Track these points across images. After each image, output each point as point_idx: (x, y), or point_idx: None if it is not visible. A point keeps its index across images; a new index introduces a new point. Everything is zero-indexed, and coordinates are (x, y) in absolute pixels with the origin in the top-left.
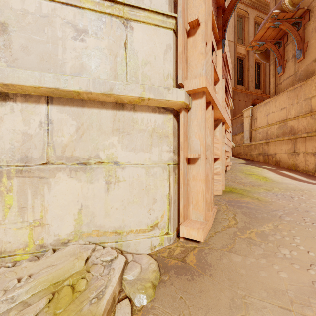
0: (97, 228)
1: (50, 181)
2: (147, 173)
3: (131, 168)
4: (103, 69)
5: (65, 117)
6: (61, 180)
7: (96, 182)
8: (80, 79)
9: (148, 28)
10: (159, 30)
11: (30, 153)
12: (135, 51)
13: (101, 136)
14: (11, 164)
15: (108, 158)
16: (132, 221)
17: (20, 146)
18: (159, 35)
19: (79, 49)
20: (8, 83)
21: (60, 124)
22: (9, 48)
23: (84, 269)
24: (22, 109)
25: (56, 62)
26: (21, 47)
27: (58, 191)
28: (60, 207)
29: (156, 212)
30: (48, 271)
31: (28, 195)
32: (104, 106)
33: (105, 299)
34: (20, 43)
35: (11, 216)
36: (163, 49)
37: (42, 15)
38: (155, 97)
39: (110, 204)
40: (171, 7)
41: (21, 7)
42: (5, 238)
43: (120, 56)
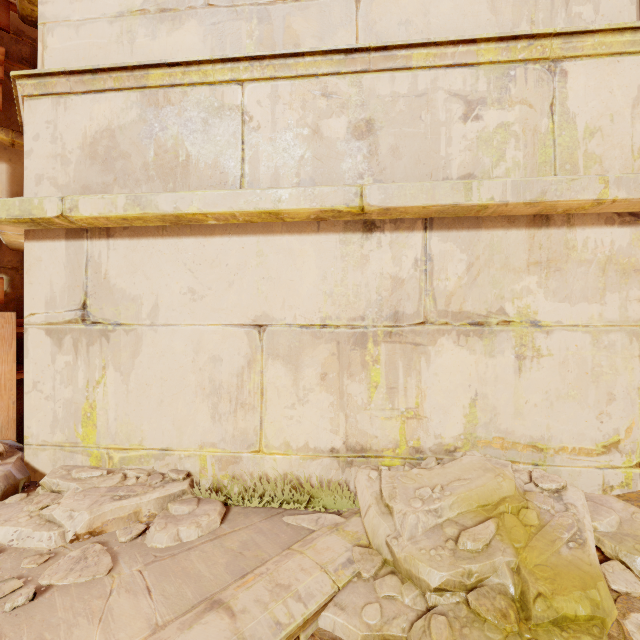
0: (501, 435)
1: (428, 350)
2: (595, 343)
3: (562, 332)
4: (511, 159)
5: (450, 248)
6: (445, 350)
7: (499, 355)
8: (491, 184)
9: (597, 65)
10: (621, 61)
11: (402, 307)
12: (570, 114)
13: (507, 275)
14: (377, 323)
15: (520, 315)
16: (565, 432)
17: (389, 297)
18: (620, 72)
19: (472, 134)
20: (391, 206)
21: (443, 260)
22: (375, 155)
23: (518, 495)
24: (391, 242)
25: (436, 163)
26: (390, 149)
27: (439, 367)
28: (443, 392)
29: (614, 419)
30: (463, 485)
31: (399, 370)
32: (513, 224)
33: (591, 547)
34: (389, 144)
35: (378, 398)
36: (630, 96)
37: (418, 93)
38: (630, 196)
39: (524, 395)
40: (637, 5)
41: (391, 90)
42: (371, 430)
43: (542, 129)
